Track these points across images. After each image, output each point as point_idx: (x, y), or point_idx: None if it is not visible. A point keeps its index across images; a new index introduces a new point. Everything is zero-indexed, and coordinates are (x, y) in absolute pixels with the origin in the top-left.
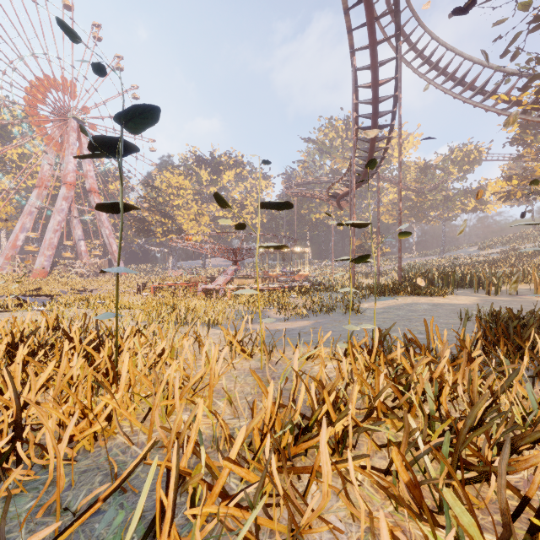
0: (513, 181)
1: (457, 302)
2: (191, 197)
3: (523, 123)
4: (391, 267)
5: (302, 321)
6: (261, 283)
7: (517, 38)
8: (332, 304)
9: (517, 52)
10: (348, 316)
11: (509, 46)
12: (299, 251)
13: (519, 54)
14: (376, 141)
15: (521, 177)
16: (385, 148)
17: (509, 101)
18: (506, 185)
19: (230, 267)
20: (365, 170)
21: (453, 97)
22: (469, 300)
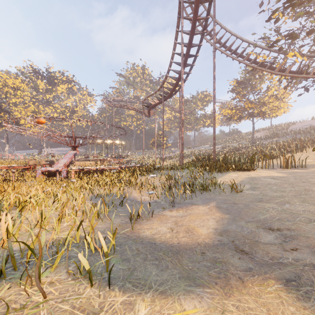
0: (233, 110)
1: (277, 175)
2: (29, 98)
3: (238, 81)
4: (170, 154)
5: (197, 207)
6: (100, 164)
7: (277, 10)
8: (191, 181)
9: (278, 18)
10: (234, 195)
11: (271, 15)
12: (117, 144)
13: (279, 19)
14: (186, 66)
15: (237, 108)
16: (189, 73)
17: (250, 60)
18: (230, 112)
19: (70, 152)
20: (174, 87)
21: (221, 52)
22: (277, 173)
